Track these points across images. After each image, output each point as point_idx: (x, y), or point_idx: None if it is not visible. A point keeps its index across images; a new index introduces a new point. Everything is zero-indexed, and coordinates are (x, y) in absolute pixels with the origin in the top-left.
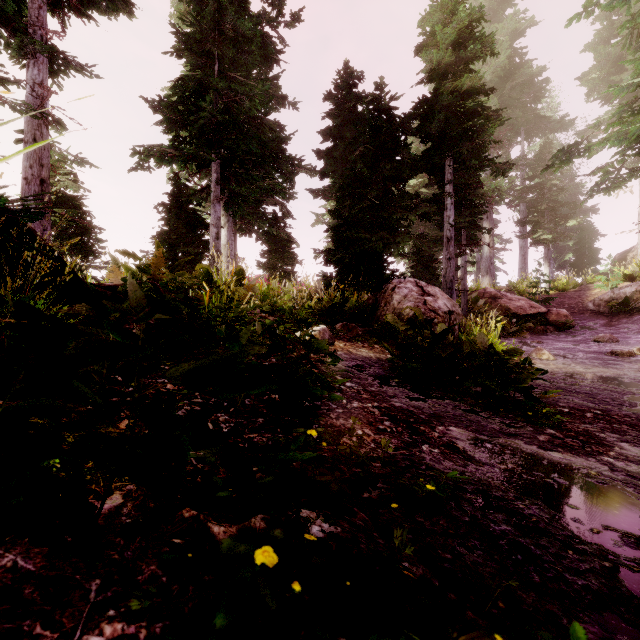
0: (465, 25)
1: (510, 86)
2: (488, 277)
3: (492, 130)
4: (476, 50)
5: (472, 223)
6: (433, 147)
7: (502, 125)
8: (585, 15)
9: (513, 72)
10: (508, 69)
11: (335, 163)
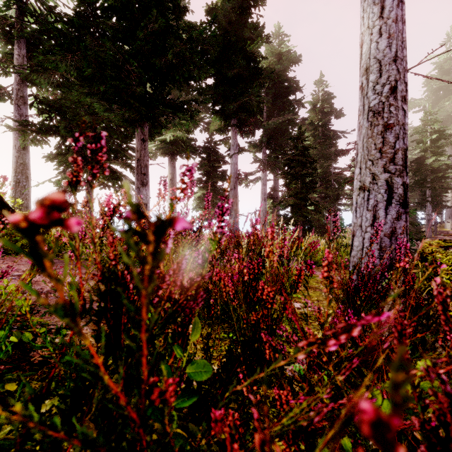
0: (437, 130)
1: None
2: (450, 220)
3: (451, 181)
4: (443, 145)
5: (440, 204)
6: (420, 179)
7: None
8: None
9: None
10: None
11: None
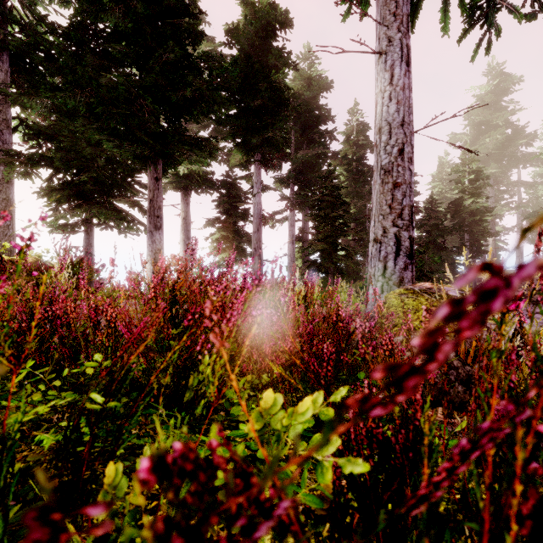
0: (475, 170)
1: (506, 151)
2: None
3: (488, 225)
4: (480, 186)
5: (479, 249)
6: (458, 222)
7: (494, 216)
8: (541, 155)
9: (509, 141)
10: (505, 137)
11: None
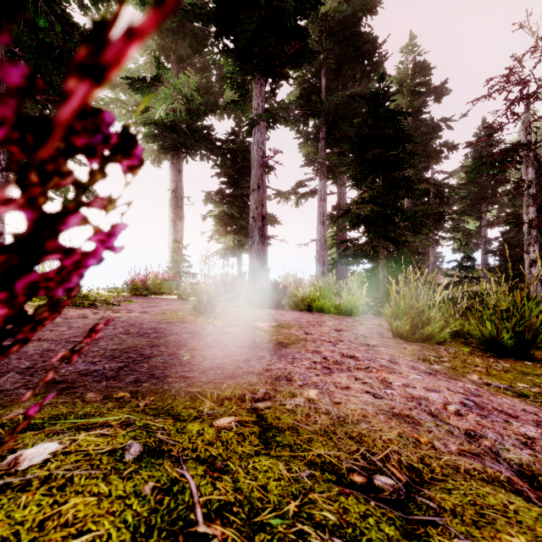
0: None
1: None
2: None
3: None
4: None
5: None
6: None
7: None
8: None
9: None
10: None
11: (478, 192)
